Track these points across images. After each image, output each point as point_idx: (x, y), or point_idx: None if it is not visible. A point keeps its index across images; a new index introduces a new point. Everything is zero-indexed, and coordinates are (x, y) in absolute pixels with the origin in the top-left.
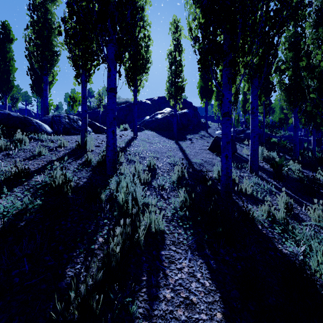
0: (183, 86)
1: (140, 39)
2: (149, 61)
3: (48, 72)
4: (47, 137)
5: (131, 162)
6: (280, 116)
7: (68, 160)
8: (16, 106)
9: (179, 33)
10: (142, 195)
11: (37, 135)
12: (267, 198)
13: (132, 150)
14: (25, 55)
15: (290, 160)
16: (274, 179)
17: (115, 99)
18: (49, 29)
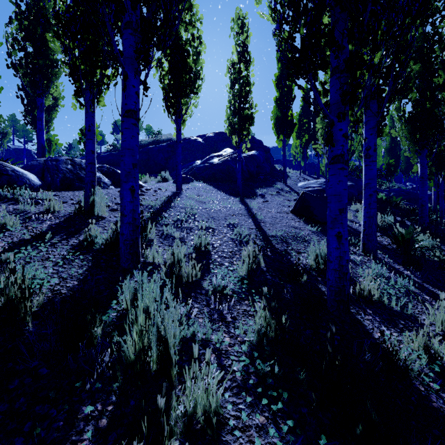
0: (252, 115)
1: (185, 41)
2: (199, 76)
3: (43, 92)
4: (28, 194)
5: (168, 240)
6: (387, 162)
7: (53, 240)
8: (3, 145)
9: (246, 35)
10: (182, 315)
11: (10, 191)
12: (410, 310)
13: (172, 215)
14: (8, 64)
15: (417, 229)
16: (404, 265)
17: (137, 131)
18: (44, 24)
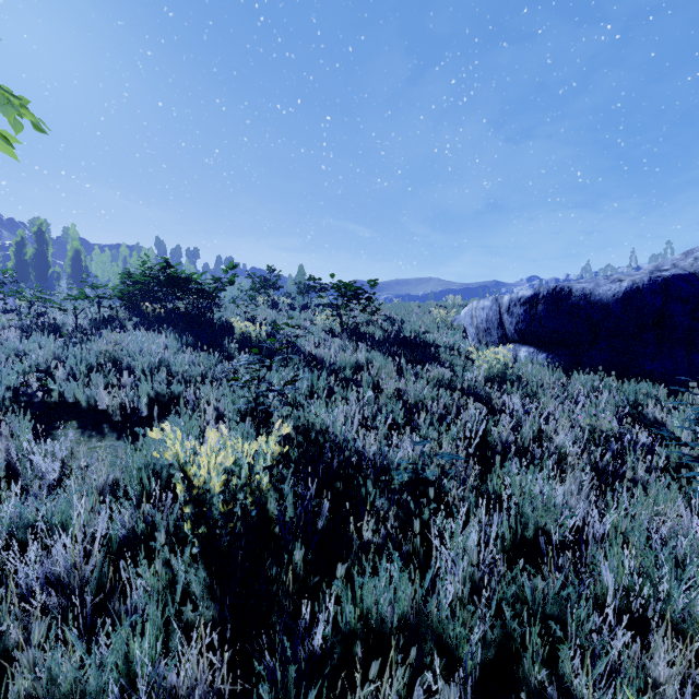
0: None
1: None
2: None
3: None
4: None
5: None
6: None
7: None
8: None
9: None
10: None
11: None
12: None
13: None
14: None
15: None
16: None
17: None
18: None
